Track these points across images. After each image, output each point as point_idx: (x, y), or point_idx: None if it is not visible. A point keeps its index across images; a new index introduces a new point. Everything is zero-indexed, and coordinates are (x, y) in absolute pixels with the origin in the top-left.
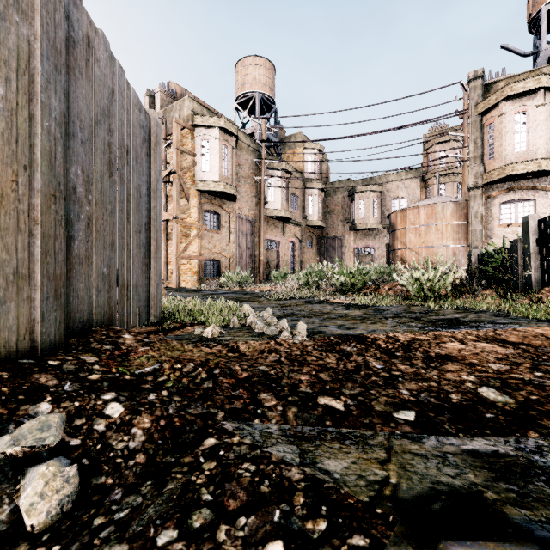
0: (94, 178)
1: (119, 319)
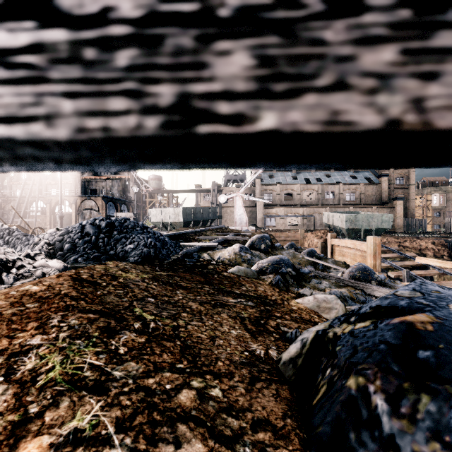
0: (424, 225)
1: (425, 231)
